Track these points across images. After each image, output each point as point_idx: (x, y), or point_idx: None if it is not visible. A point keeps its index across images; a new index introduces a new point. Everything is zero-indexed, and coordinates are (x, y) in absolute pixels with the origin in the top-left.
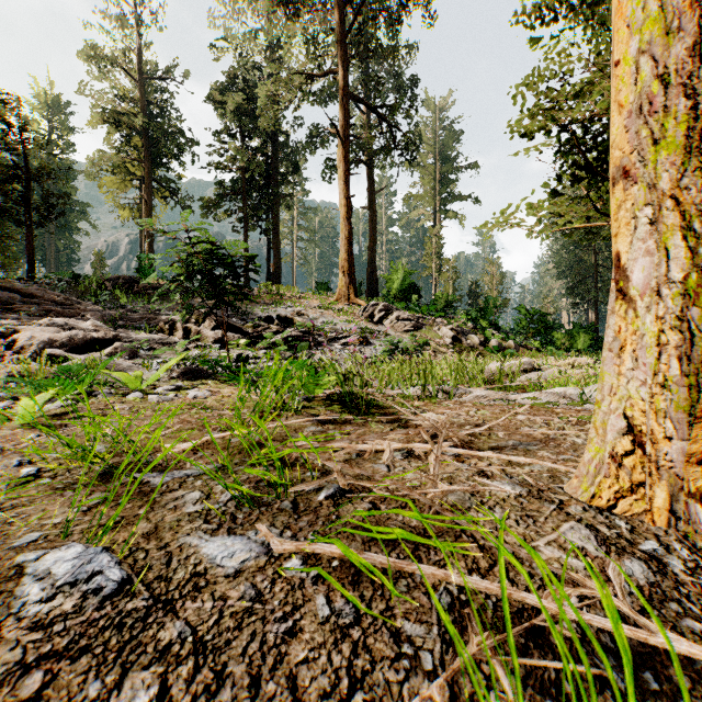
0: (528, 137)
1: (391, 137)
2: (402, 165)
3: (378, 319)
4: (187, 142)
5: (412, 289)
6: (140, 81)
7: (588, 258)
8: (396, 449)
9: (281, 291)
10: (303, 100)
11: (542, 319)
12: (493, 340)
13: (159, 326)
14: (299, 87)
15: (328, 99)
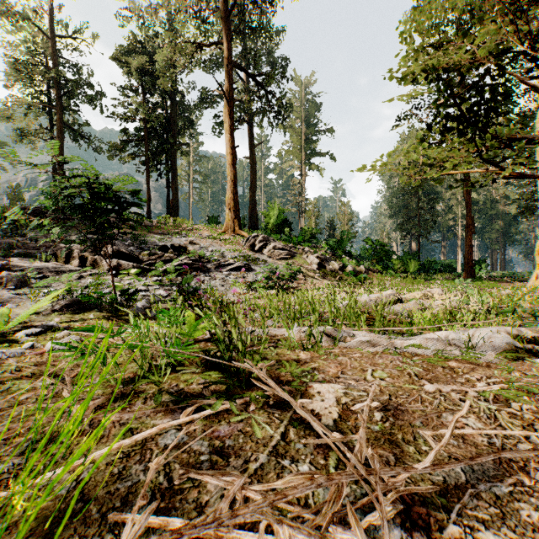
0: (405, 84)
1: (268, 101)
2: (276, 125)
3: (259, 248)
4: (96, 94)
5: (285, 223)
6: (53, 38)
7: (411, 203)
8: (298, 515)
9: (177, 223)
10: (196, 65)
11: (383, 249)
12: (349, 266)
13: (56, 254)
14: (193, 54)
15: (217, 68)
